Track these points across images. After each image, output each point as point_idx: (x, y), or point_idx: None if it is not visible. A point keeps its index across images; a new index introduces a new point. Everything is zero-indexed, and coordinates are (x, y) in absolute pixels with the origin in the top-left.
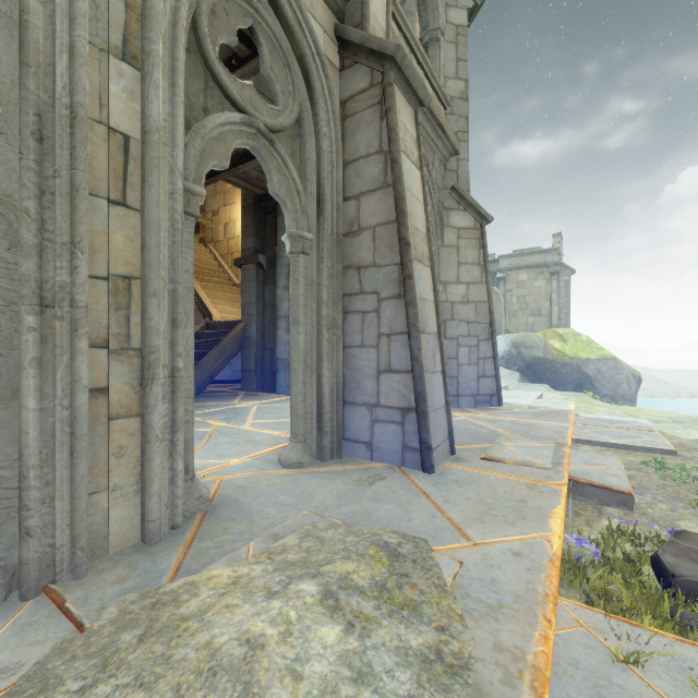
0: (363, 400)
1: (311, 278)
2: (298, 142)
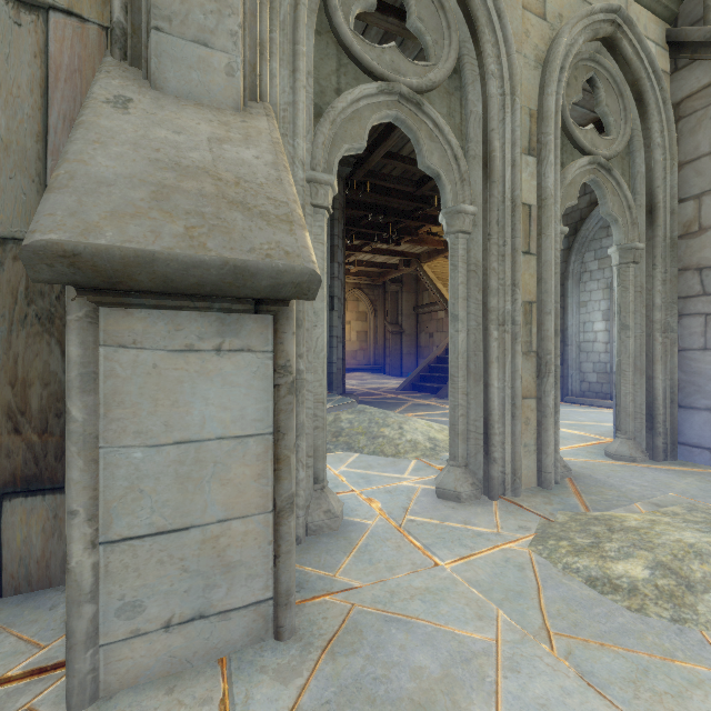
0: (706, 405)
1: (640, 285)
2: (626, 160)
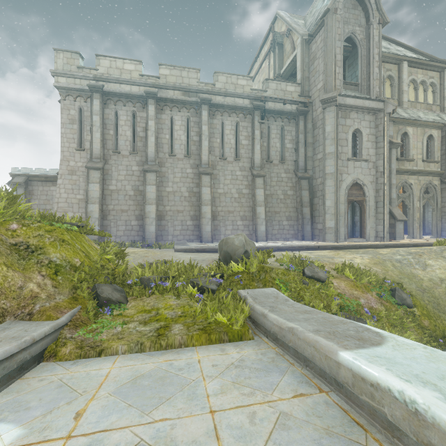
0: (445, 230)
1: (435, 214)
2: (433, 196)
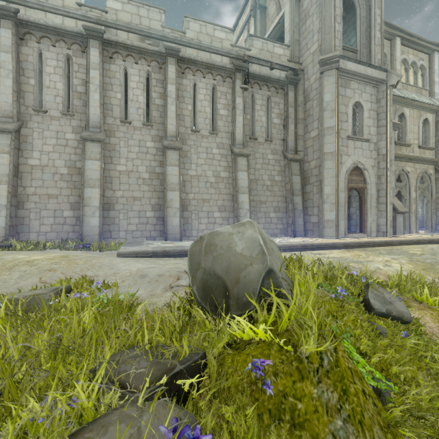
0: None
1: (430, 206)
2: (427, 187)
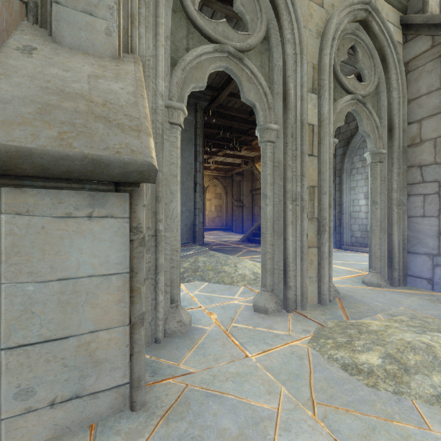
0: (424, 251)
1: (384, 176)
2: (375, 98)
